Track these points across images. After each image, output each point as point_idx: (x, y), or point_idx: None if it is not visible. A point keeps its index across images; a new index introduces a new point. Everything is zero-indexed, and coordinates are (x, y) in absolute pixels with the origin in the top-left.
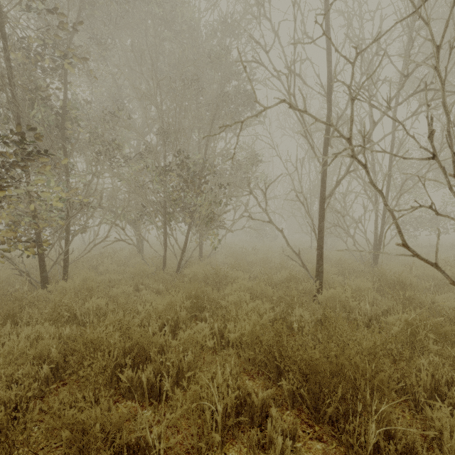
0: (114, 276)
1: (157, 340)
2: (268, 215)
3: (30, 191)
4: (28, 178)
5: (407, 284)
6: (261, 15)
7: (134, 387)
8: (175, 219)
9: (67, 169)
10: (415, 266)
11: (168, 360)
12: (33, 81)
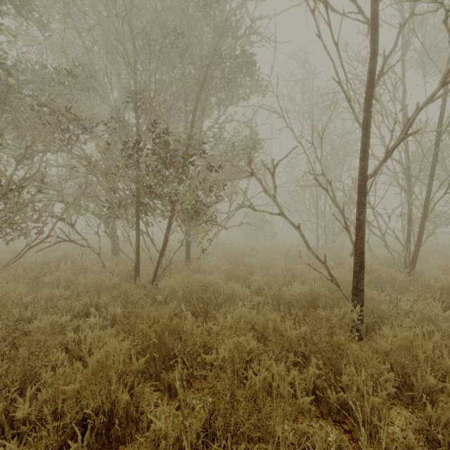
0: (57, 292)
1: None
2: (278, 204)
3: None
4: None
5: None
6: None
7: None
8: (152, 212)
9: None
10: None
11: None
12: None
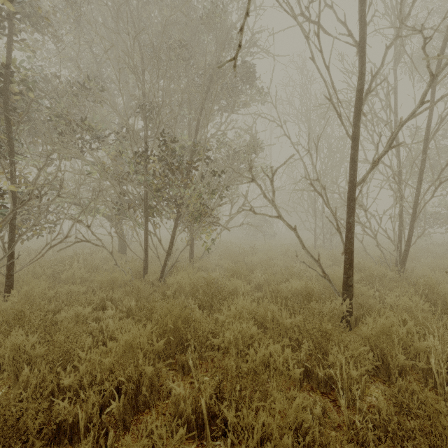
0: (75, 288)
1: None
2: (276, 207)
3: None
4: None
5: None
6: None
7: None
8: (159, 214)
9: (11, 147)
10: None
11: None
12: None
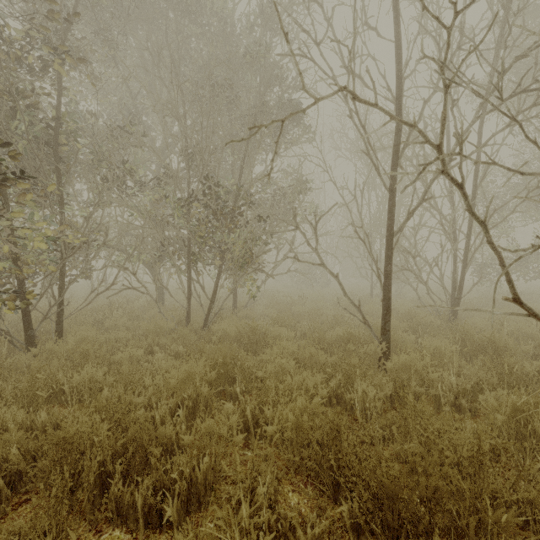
0: (122, 334)
1: (163, 434)
2: (319, 255)
3: (6, 225)
4: (3, 208)
5: (500, 346)
6: (311, 0)
7: (125, 509)
8: (202, 261)
9: (61, 197)
10: (505, 321)
11: (176, 468)
12: (16, 83)
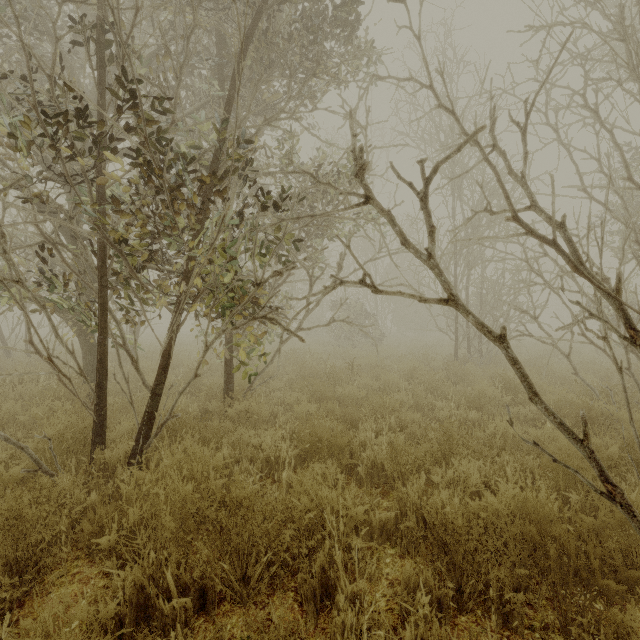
0: None
1: None
2: (441, 273)
3: None
4: None
5: None
6: None
7: None
8: (140, 297)
9: None
10: None
11: None
12: None
